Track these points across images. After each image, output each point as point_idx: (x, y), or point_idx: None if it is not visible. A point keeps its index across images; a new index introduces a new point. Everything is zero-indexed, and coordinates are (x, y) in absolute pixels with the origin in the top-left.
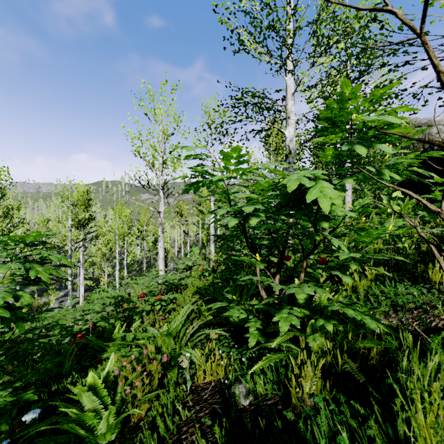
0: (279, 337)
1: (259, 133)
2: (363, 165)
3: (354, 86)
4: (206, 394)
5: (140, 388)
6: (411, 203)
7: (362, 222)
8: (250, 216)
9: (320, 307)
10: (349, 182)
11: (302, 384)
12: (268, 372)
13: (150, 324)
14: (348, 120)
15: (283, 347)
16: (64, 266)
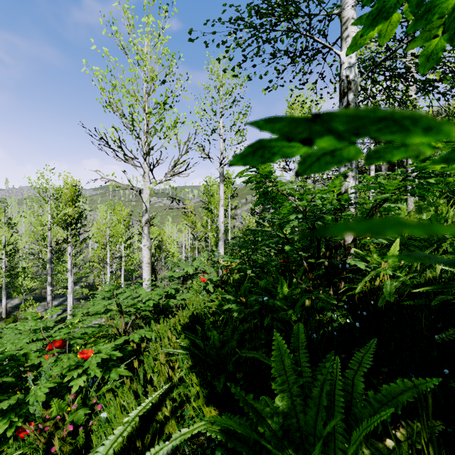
0: None
1: (296, 59)
2: None
3: None
4: None
5: None
6: None
7: None
8: None
9: None
10: None
11: None
12: None
13: (43, 441)
14: None
15: None
16: None
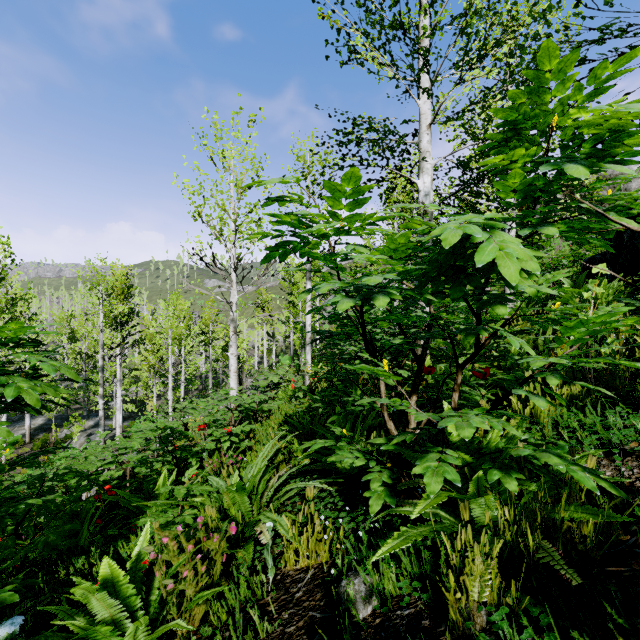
0: (423, 500)
1: (378, 184)
2: (574, 202)
3: (565, 56)
4: (299, 590)
5: (190, 582)
6: (611, 288)
7: (555, 309)
8: (374, 294)
9: (489, 449)
10: (550, 231)
11: (467, 585)
12: (404, 558)
13: (215, 471)
14: (544, 128)
15: (426, 515)
16: (70, 380)
